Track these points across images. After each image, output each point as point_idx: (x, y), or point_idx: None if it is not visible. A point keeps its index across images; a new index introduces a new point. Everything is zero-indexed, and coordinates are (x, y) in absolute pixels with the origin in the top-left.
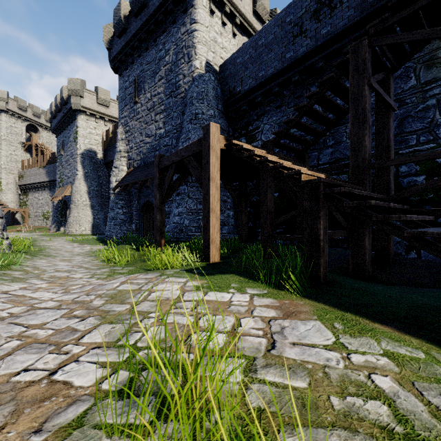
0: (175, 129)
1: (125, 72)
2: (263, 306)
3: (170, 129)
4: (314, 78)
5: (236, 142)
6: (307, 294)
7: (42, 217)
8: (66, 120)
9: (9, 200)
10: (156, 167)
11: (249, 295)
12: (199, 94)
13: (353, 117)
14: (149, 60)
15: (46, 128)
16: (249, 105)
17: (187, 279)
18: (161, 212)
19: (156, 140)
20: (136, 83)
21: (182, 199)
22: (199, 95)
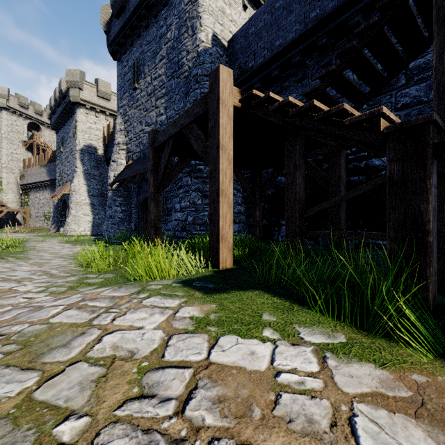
0: (177, 114)
1: (123, 57)
2: (372, 402)
3: (172, 114)
4: (346, 39)
5: (258, 94)
6: (442, 348)
7: (43, 217)
8: (65, 115)
9: (10, 200)
10: (150, 146)
11: (313, 352)
12: (205, 70)
13: (440, 46)
14: (150, 40)
15: (48, 126)
16: (263, 83)
17: (180, 301)
18: (156, 203)
19: (156, 128)
20: (135, 67)
21: (185, 192)
22: (205, 72)
